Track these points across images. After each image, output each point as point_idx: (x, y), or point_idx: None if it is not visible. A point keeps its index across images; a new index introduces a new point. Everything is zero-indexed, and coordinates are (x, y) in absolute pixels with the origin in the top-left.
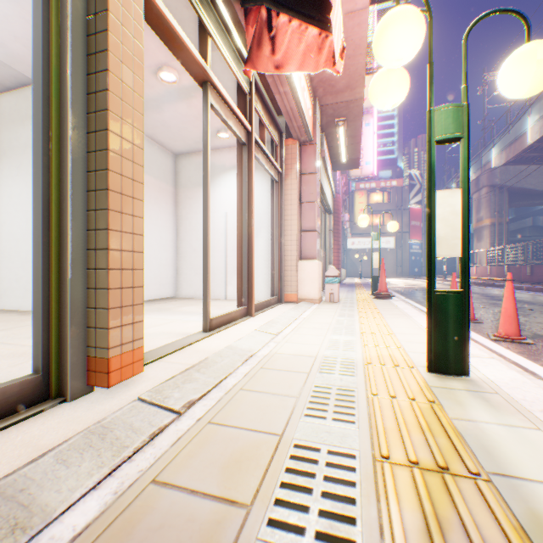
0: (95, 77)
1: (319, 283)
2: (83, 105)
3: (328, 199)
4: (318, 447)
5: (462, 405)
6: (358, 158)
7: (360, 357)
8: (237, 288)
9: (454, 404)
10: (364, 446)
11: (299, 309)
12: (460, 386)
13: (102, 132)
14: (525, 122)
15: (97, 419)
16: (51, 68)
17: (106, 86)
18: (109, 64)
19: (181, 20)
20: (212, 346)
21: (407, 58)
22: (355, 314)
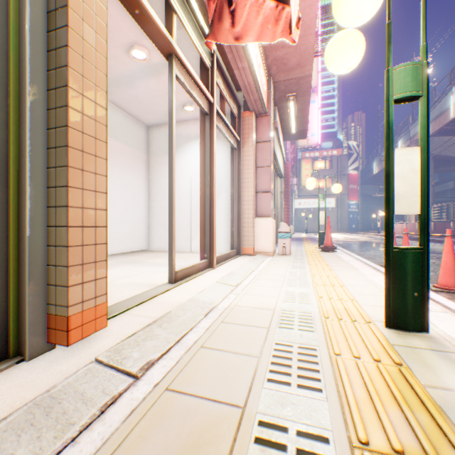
0: (55, 34)
1: (273, 238)
2: (43, 62)
3: (280, 165)
4: (285, 426)
5: (432, 369)
6: (306, 129)
7: (316, 310)
8: (201, 242)
9: (422, 367)
10: (337, 425)
11: (255, 261)
12: (422, 344)
13: (61, 89)
14: (449, 99)
15: (50, 383)
16: (9, 22)
17: (65, 42)
18: (69, 19)
19: (150, 0)
20: (176, 298)
21: (368, 14)
22: (305, 266)
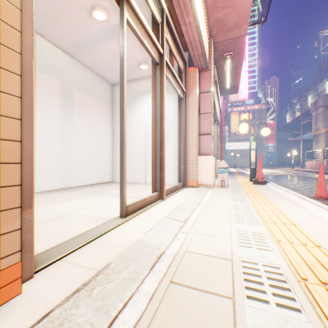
0: None
1: (213, 173)
2: None
3: (217, 114)
4: None
5: None
6: (238, 85)
7: (284, 264)
8: (152, 177)
9: None
10: None
11: (199, 193)
12: None
13: None
14: None
15: None
16: None
17: None
18: None
19: None
20: (123, 237)
21: None
22: (246, 198)
